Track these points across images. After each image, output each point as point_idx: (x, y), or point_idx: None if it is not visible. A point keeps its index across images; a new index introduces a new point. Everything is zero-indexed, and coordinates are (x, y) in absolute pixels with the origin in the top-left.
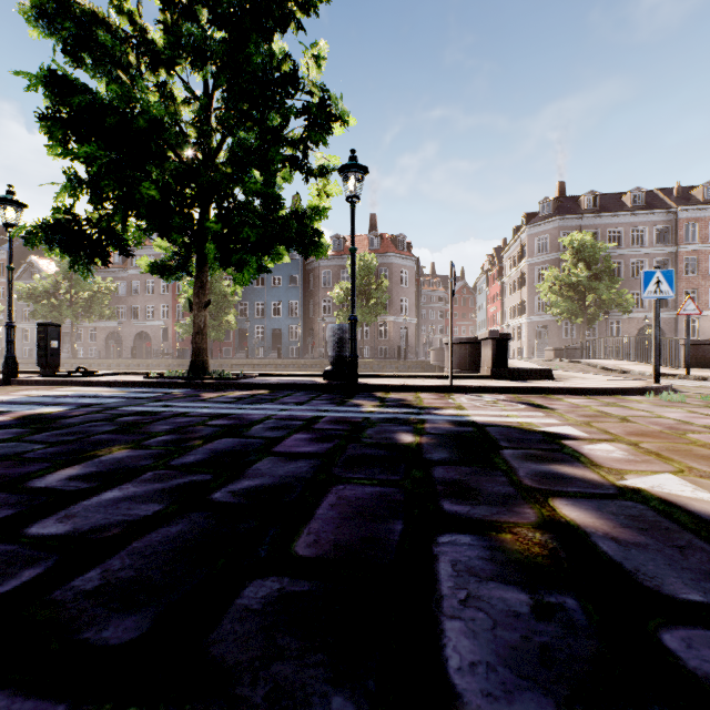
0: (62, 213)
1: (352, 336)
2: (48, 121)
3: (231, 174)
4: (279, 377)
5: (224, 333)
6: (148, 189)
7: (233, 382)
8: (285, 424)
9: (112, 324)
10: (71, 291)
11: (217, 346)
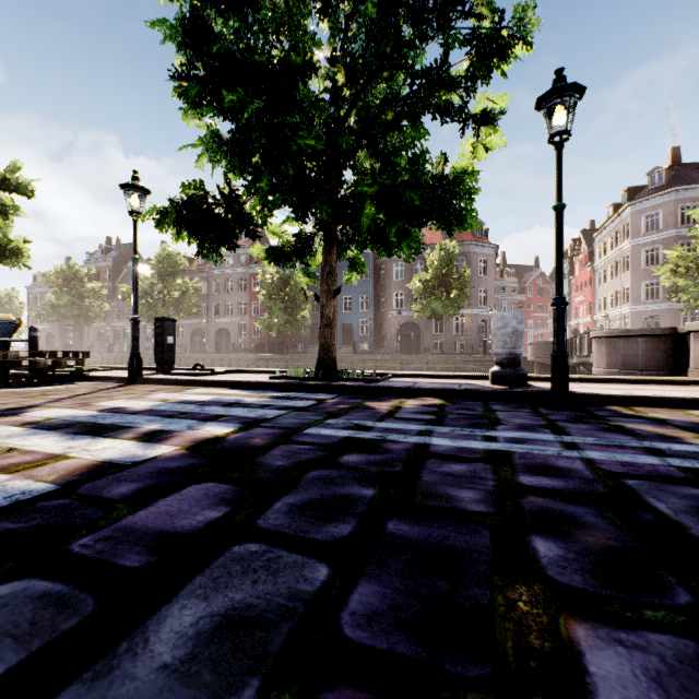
0: (192, 190)
1: (560, 327)
2: (181, 81)
3: (389, 122)
4: (418, 379)
5: (300, 328)
6: (306, 138)
7: (385, 386)
8: (697, 497)
9: (197, 321)
10: (164, 291)
11: (290, 341)
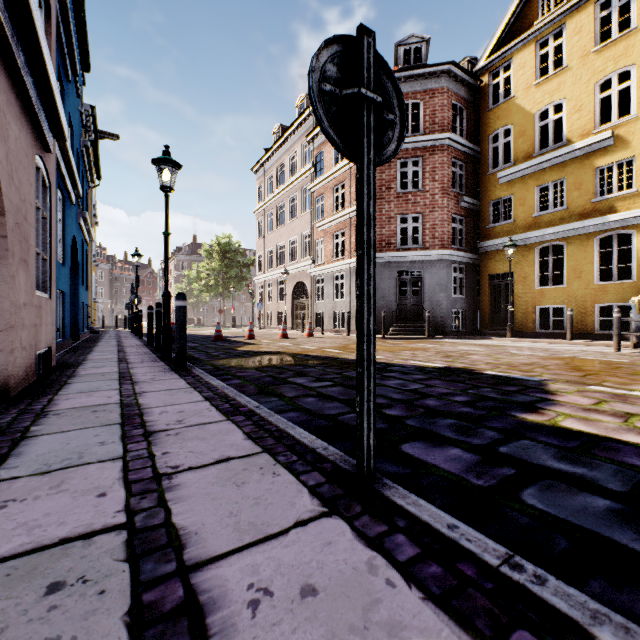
0: None
1: None
2: None
3: None
4: None
5: None
6: None
7: None
8: None
9: None
10: None
11: None
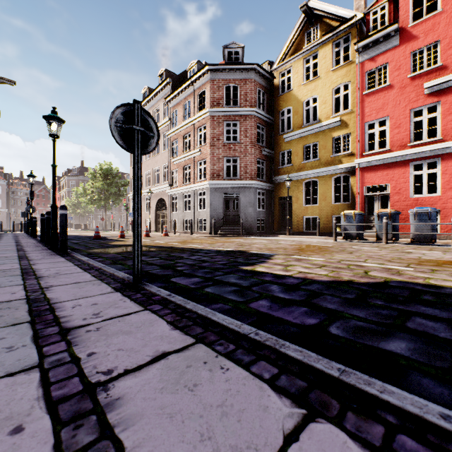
0: None
1: None
2: None
3: None
4: None
5: None
6: None
7: None
8: None
9: None
10: None
11: None
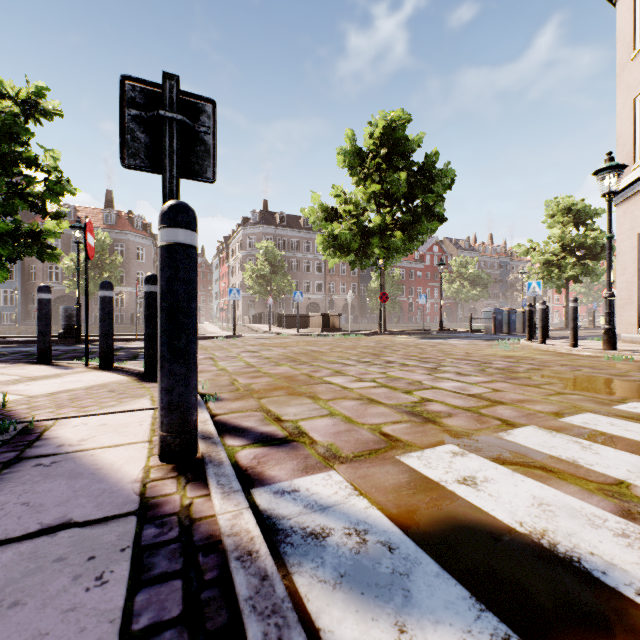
0: None
1: (78, 314)
2: None
3: None
4: (20, 338)
5: None
6: None
7: None
8: None
9: None
10: None
11: None
